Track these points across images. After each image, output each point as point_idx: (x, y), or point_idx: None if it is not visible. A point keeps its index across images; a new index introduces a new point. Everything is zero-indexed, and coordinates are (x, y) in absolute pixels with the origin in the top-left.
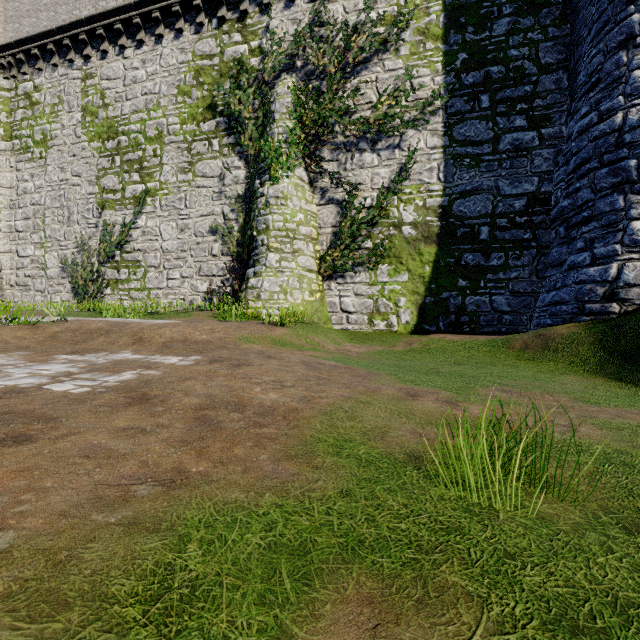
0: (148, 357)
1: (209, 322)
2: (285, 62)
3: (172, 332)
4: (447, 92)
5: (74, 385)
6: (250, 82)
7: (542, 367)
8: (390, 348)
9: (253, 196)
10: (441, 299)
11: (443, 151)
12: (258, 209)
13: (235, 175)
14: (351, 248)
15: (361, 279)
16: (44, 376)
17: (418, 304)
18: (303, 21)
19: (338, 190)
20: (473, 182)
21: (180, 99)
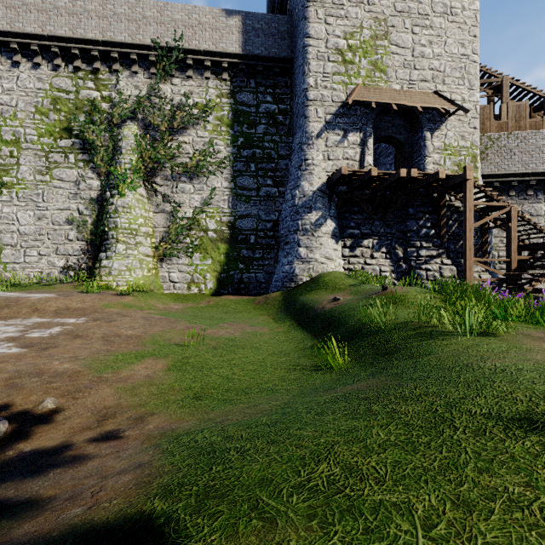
0: (54, 320)
1: (78, 295)
2: (130, 115)
3: (57, 304)
4: (233, 158)
5: (39, 334)
6: (102, 119)
7: (259, 312)
8: (197, 305)
9: (105, 202)
10: (230, 275)
11: (231, 191)
12: (109, 213)
13: (89, 183)
14: (176, 242)
15: (183, 262)
16: (13, 332)
17: (217, 277)
18: (143, 89)
19: (168, 204)
20: (247, 210)
21: (38, 117)
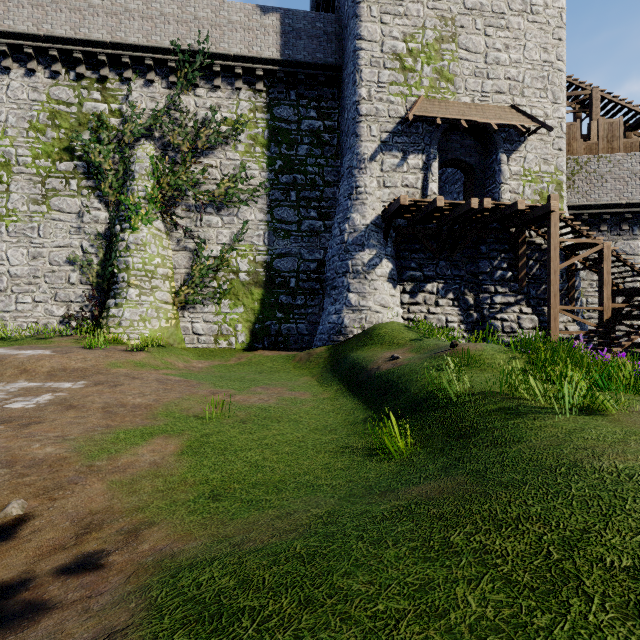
0: (46, 384)
1: (79, 351)
2: (144, 132)
3: (51, 363)
4: (270, 184)
5: (22, 404)
6: (110, 138)
7: (301, 372)
8: (226, 363)
9: (114, 238)
10: (266, 326)
11: (267, 224)
12: (119, 251)
13: (95, 215)
14: (201, 287)
15: (209, 310)
16: None
17: (250, 329)
18: (161, 101)
19: (191, 241)
20: (286, 248)
21: (32, 134)
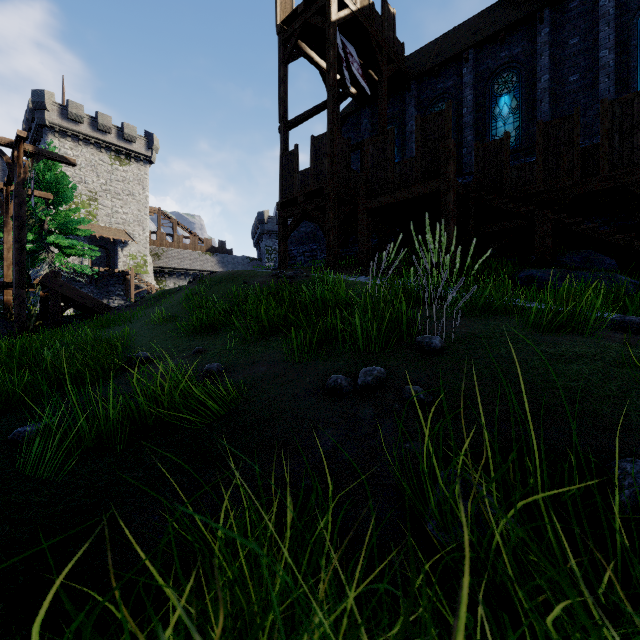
0: None
1: None
2: None
3: None
4: None
5: None
6: None
7: None
8: None
9: None
10: None
11: None
12: None
13: None
14: None
15: None
16: None
17: None
18: None
19: None
20: None
21: None
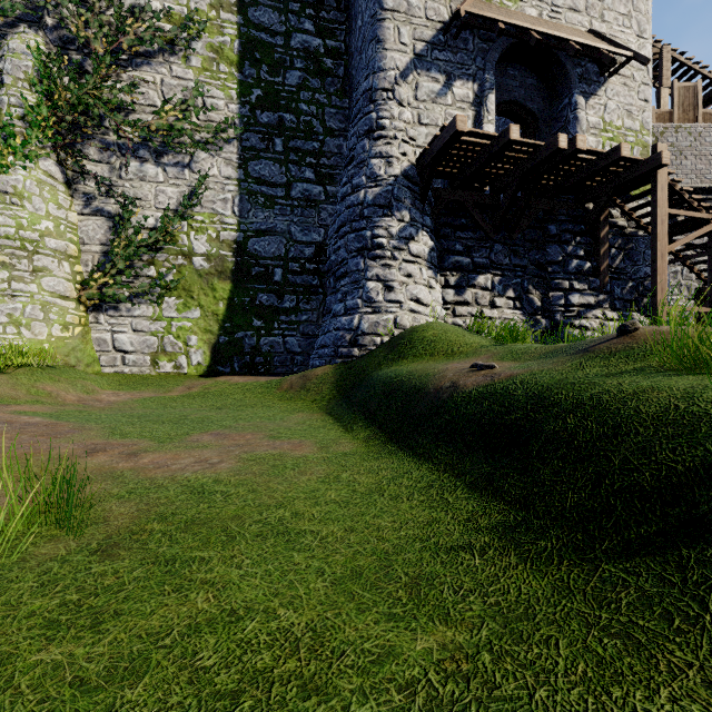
0: None
1: None
2: (23, 10)
3: None
4: (242, 124)
5: None
6: None
7: (292, 406)
8: (164, 394)
9: None
10: (236, 339)
11: (238, 184)
12: None
13: None
14: (127, 274)
15: (142, 312)
16: None
17: (211, 344)
18: None
19: (110, 200)
20: (268, 222)
21: None
